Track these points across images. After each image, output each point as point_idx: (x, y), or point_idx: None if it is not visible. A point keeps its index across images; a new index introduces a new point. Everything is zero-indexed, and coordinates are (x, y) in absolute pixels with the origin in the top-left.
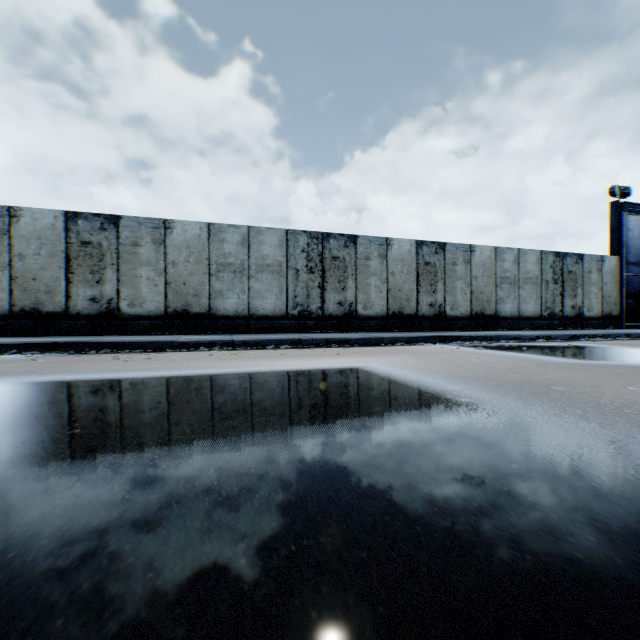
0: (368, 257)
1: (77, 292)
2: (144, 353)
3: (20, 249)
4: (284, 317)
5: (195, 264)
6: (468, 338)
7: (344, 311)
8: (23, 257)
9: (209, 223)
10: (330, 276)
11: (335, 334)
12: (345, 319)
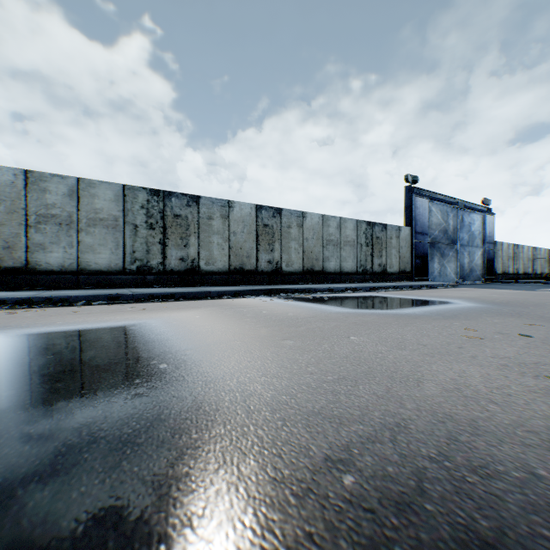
0: (211, 217)
1: None
2: None
3: None
4: (121, 272)
5: (8, 213)
6: (290, 291)
7: (186, 266)
8: None
9: (27, 170)
10: (172, 233)
11: (171, 288)
12: (187, 274)
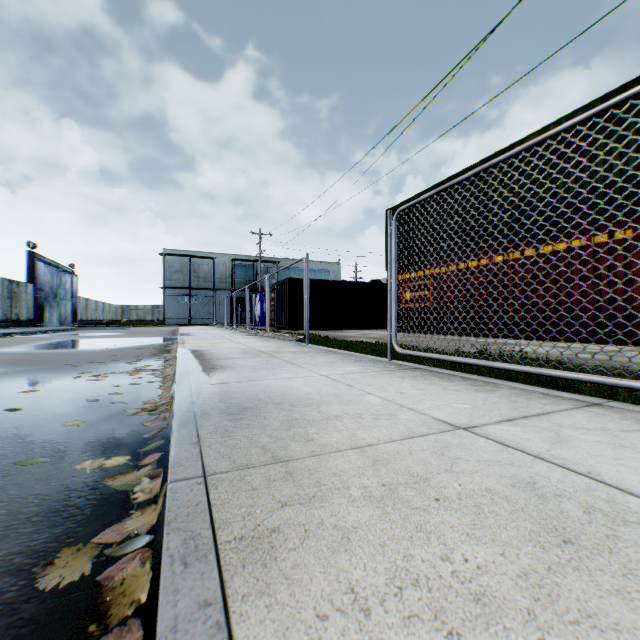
0: None
1: None
2: None
3: None
4: None
5: None
6: (18, 333)
7: None
8: None
9: None
10: None
11: None
12: None
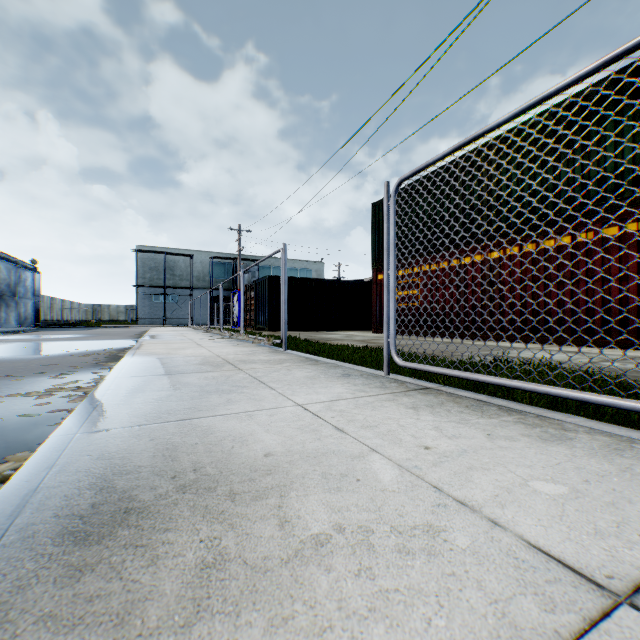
0: None
1: None
2: None
3: None
4: None
5: None
6: None
7: None
8: None
9: None
10: None
11: None
12: None
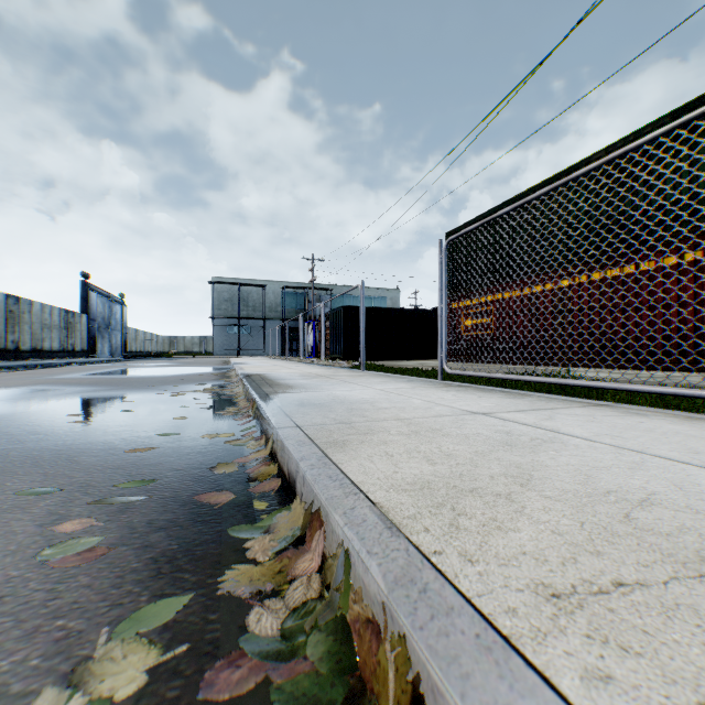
0: None
1: None
2: None
3: None
4: None
5: None
6: (77, 363)
7: None
8: None
9: None
10: None
11: None
12: None
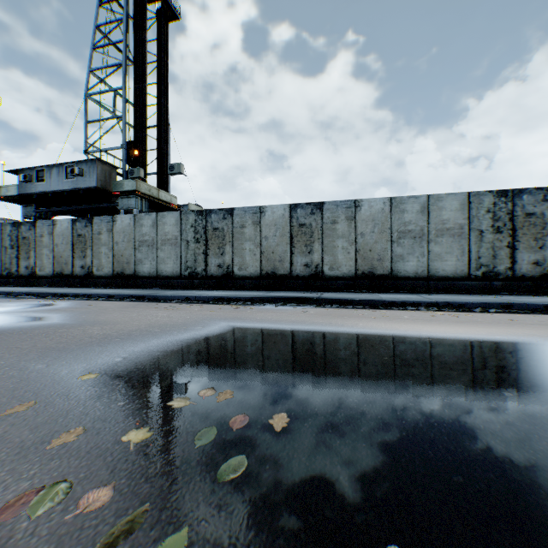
0: None
1: (296, 260)
2: (368, 309)
3: (265, 233)
4: (465, 278)
5: (379, 233)
6: None
7: (541, 271)
8: (266, 238)
9: (391, 197)
10: (522, 234)
11: (538, 297)
12: (542, 280)
